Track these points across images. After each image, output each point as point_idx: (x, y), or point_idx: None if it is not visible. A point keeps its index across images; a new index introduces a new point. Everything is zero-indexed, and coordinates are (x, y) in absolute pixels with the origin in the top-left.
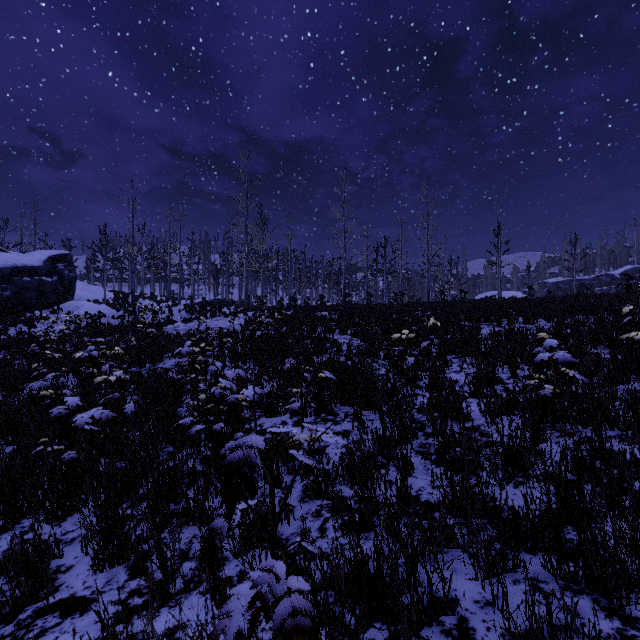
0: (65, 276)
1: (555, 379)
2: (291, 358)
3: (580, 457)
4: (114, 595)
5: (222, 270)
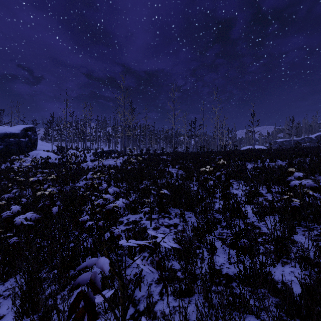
0: (32, 138)
1: (301, 196)
2: (146, 181)
3: None
4: None
5: (112, 135)
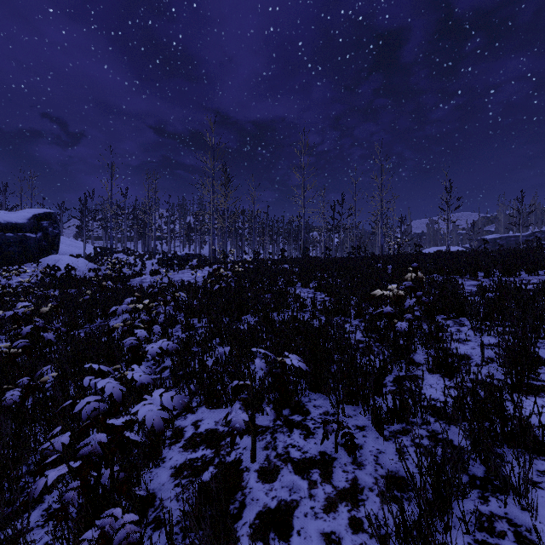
0: (49, 233)
1: None
2: (249, 314)
3: None
4: None
5: (195, 229)
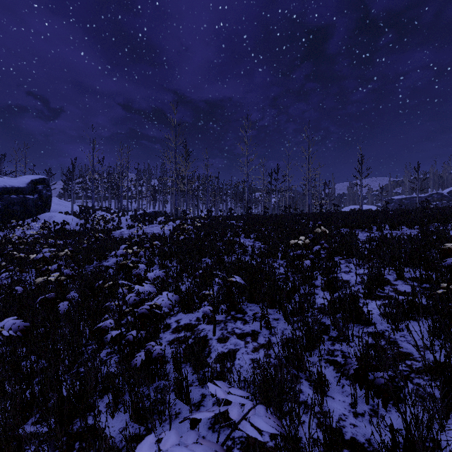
0: (43, 194)
1: None
2: (207, 257)
3: None
4: None
5: (159, 190)
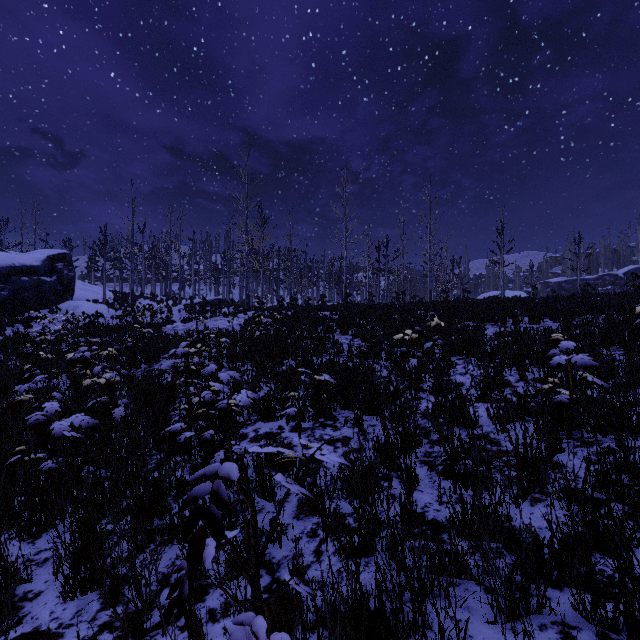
0: (64, 276)
1: (572, 384)
2: (290, 359)
3: (605, 472)
4: (82, 629)
5: (223, 270)
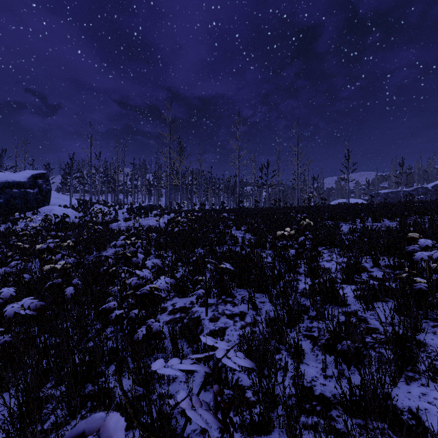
0: (43, 188)
1: (428, 274)
2: (200, 248)
3: None
4: None
5: (154, 184)
